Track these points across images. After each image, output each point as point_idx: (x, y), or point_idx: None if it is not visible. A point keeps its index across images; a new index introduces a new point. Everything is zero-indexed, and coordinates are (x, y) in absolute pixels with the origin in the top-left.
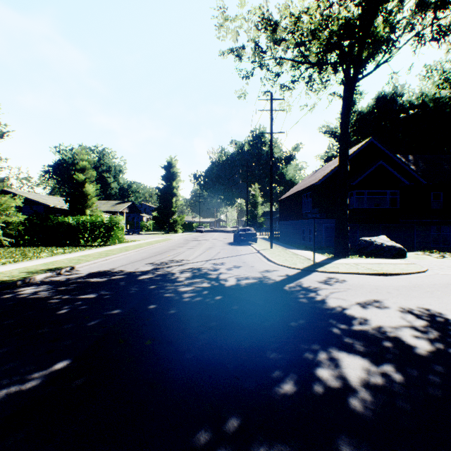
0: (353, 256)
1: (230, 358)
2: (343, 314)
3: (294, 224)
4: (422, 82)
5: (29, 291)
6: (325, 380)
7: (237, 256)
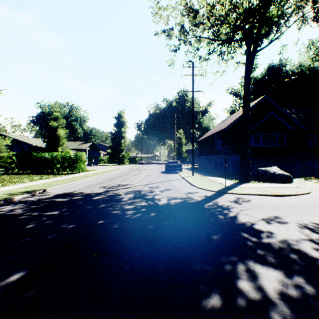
0: (253, 182)
1: (163, 269)
2: (253, 228)
3: (208, 158)
4: (300, 56)
5: (7, 209)
6: (246, 292)
7: (168, 181)
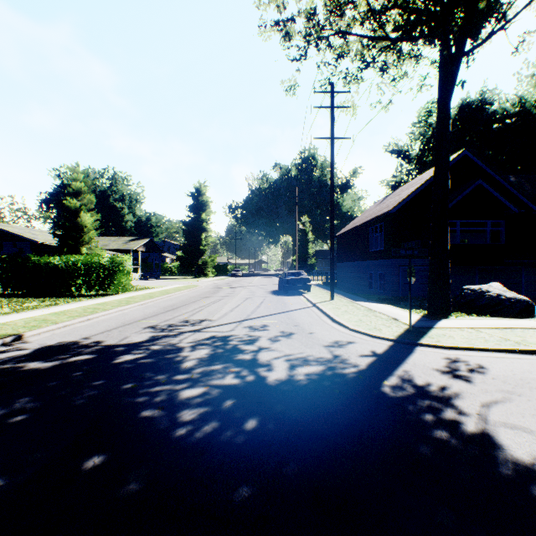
0: (457, 314)
1: None
2: None
3: (357, 266)
4: (521, 84)
5: None
6: None
7: (285, 312)
